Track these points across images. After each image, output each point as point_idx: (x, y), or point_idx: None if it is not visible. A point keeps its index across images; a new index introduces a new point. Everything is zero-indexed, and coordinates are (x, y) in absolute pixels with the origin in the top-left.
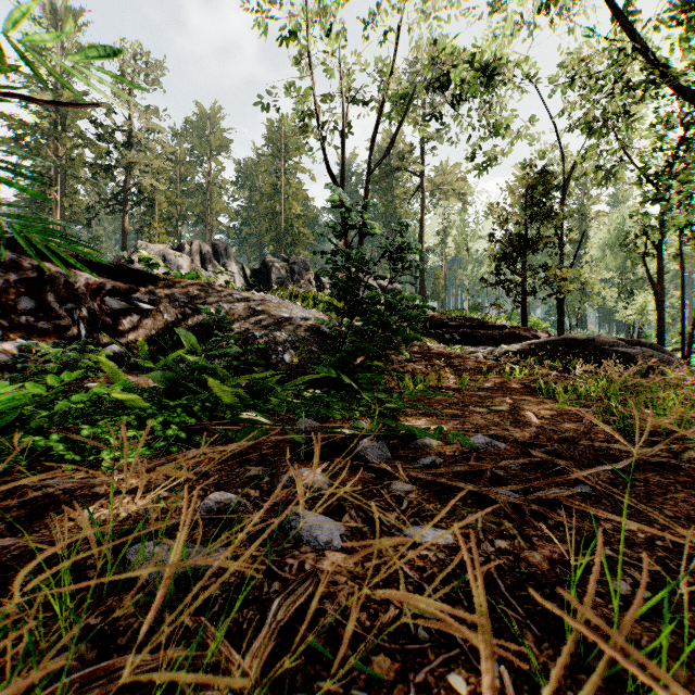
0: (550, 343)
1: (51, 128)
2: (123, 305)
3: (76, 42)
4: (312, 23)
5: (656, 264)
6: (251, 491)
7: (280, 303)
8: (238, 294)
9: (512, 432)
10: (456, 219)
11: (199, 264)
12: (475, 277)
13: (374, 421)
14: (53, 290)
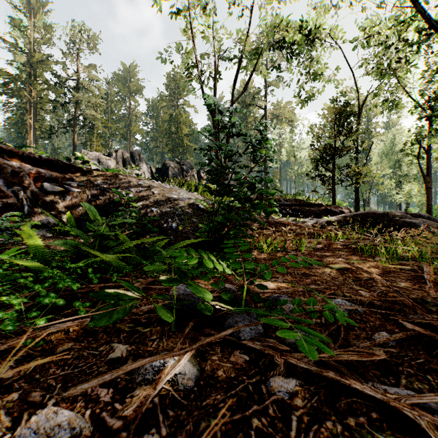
0: (357, 216)
1: (27, 78)
2: (57, 188)
3: (43, 23)
4: (194, 5)
5: (426, 162)
6: (102, 392)
7: (171, 188)
8: (142, 182)
9: (372, 298)
10: (287, 137)
11: (121, 165)
12: (299, 174)
13: (244, 291)
14: (3, 177)
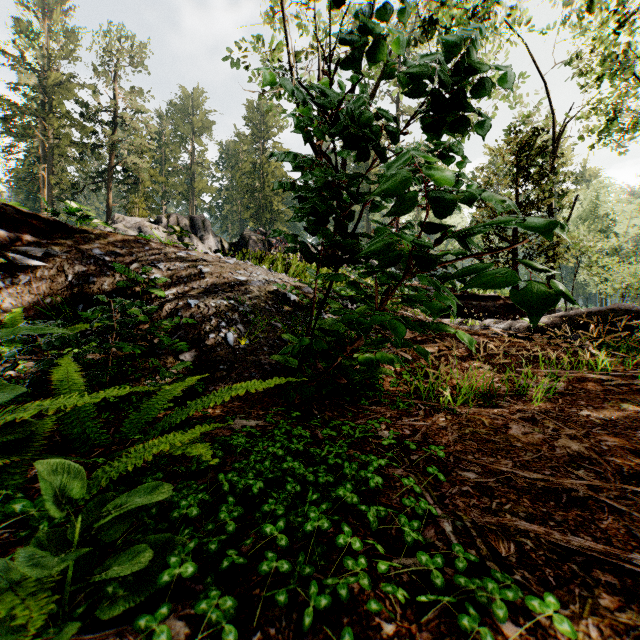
0: (590, 315)
1: (39, 109)
2: None
3: (63, 26)
4: None
5: None
6: None
7: (238, 264)
8: (185, 253)
9: None
10: None
11: (176, 237)
12: None
13: None
14: None
